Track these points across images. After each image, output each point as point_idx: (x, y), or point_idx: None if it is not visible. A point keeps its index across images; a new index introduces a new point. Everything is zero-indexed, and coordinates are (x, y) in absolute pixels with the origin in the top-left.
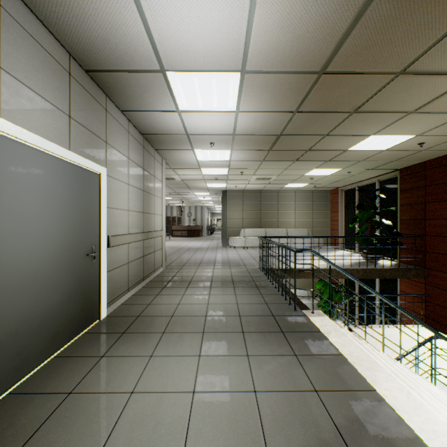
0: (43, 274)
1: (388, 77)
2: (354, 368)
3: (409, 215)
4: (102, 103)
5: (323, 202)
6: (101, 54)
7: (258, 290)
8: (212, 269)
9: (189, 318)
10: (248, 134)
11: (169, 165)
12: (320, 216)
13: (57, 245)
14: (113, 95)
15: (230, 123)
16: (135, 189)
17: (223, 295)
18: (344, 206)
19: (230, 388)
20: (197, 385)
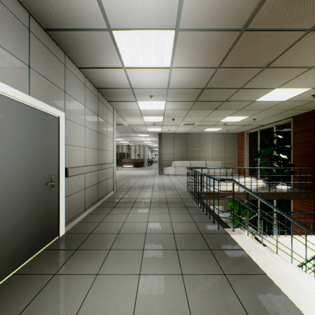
0: (0, 202)
1: (300, 33)
2: (280, 290)
3: (301, 151)
4: (61, 59)
5: (233, 142)
6: (55, 12)
7: (187, 210)
8: (151, 192)
9: (132, 236)
10: (179, 88)
11: (119, 114)
12: (231, 152)
13: (16, 177)
14: (70, 53)
15: (165, 78)
16: (90, 131)
17: (160, 214)
18: (249, 144)
19: (167, 313)
20: (136, 309)
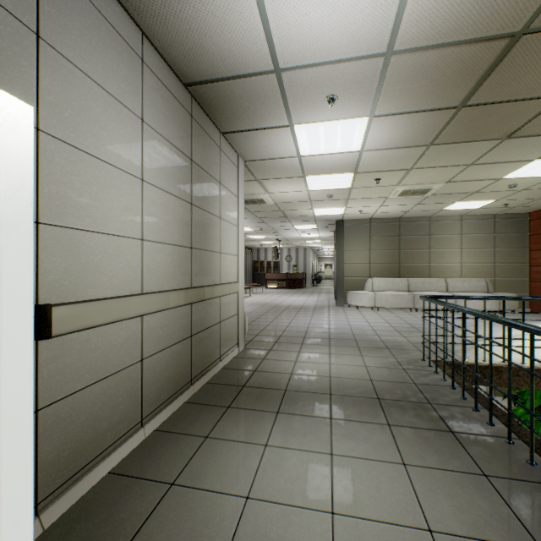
0: None
1: None
2: None
3: None
4: None
5: (516, 234)
6: None
7: (463, 451)
8: (327, 355)
9: None
10: (428, 46)
11: (252, 174)
12: (510, 257)
13: None
14: None
15: None
16: (164, 196)
17: (370, 462)
18: None
19: None
20: None
